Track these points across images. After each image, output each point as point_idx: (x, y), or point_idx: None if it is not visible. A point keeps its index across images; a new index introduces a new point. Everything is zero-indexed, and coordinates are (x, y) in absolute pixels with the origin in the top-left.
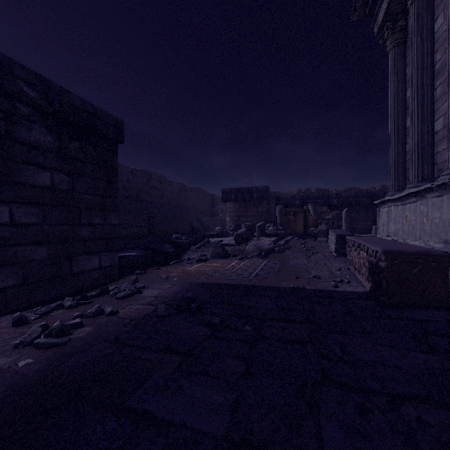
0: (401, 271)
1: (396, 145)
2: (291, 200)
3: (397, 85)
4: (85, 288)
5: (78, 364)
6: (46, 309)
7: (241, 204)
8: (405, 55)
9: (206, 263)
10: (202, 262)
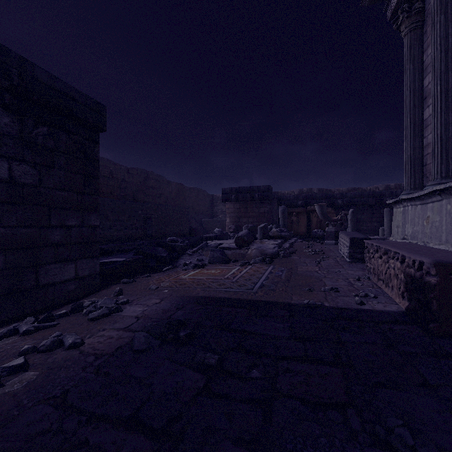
0: None
1: (412, 139)
2: (293, 200)
3: (413, 73)
4: (56, 303)
5: None
6: None
7: (242, 205)
8: (422, 41)
9: (203, 269)
10: (199, 268)
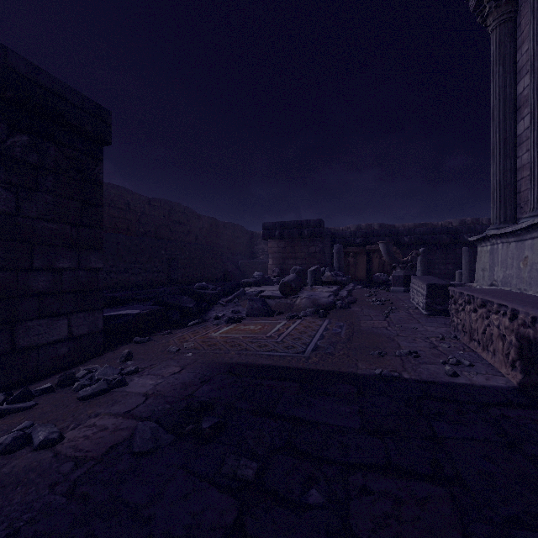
0: None
1: (502, 159)
2: (350, 237)
3: (504, 77)
4: (41, 372)
5: None
6: None
7: (287, 243)
8: (515, 36)
9: (239, 325)
10: (234, 323)
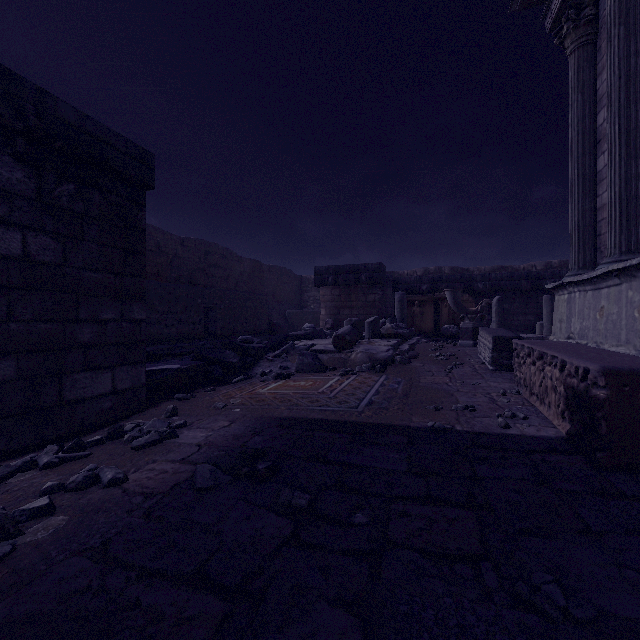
0: (635, 405)
1: (580, 198)
2: (416, 283)
3: (583, 106)
4: (87, 427)
5: (2, 624)
6: (2, 472)
7: (343, 290)
8: (595, 61)
9: (289, 381)
10: (283, 379)
